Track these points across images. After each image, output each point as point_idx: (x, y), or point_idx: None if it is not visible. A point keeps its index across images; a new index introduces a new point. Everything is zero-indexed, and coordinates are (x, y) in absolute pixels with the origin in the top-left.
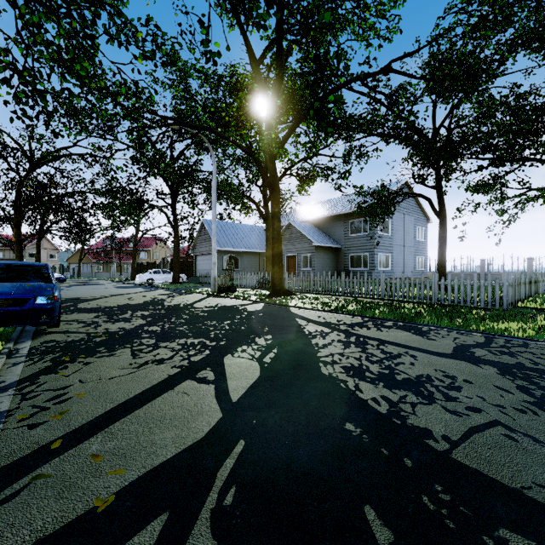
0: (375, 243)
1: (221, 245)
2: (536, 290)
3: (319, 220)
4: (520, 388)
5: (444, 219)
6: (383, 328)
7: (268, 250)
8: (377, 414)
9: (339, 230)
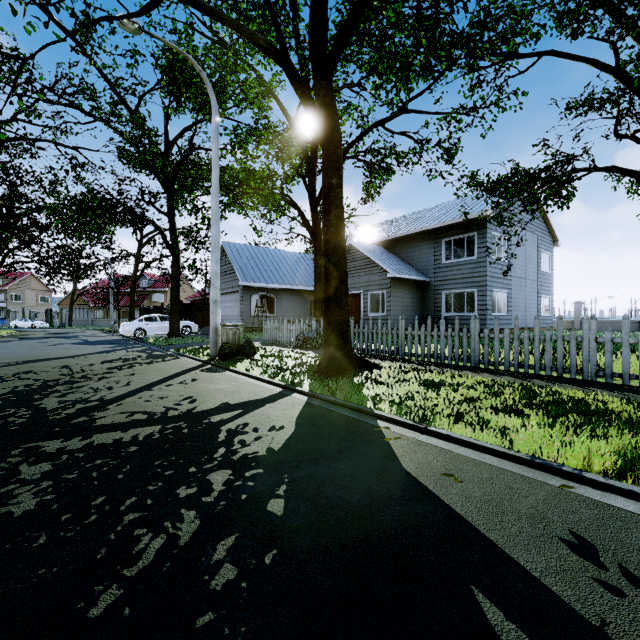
0: (487, 273)
1: (248, 279)
2: None
3: (394, 241)
4: None
5: None
6: None
7: (318, 283)
8: None
9: (426, 254)
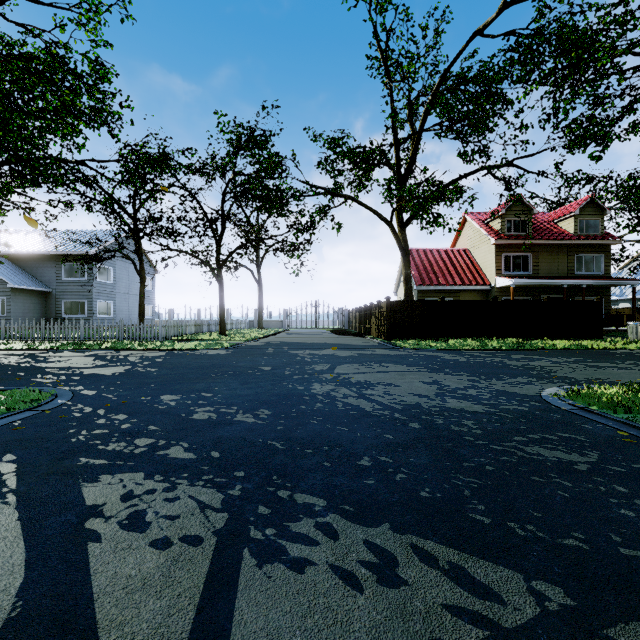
0: (94, 290)
1: None
2: (197, 330)
3: (19, 255)
4: (95, 358)
5: (143, 279)
6: (59, 352)
7: None
8: (24, 366)
9: (49, 271)
